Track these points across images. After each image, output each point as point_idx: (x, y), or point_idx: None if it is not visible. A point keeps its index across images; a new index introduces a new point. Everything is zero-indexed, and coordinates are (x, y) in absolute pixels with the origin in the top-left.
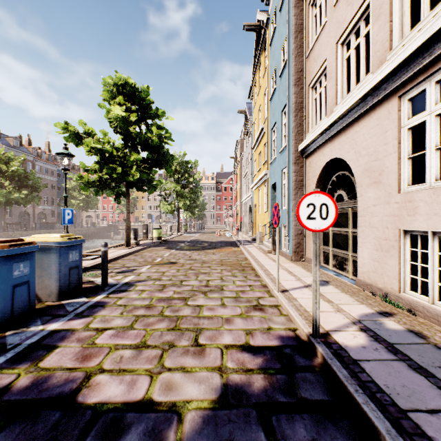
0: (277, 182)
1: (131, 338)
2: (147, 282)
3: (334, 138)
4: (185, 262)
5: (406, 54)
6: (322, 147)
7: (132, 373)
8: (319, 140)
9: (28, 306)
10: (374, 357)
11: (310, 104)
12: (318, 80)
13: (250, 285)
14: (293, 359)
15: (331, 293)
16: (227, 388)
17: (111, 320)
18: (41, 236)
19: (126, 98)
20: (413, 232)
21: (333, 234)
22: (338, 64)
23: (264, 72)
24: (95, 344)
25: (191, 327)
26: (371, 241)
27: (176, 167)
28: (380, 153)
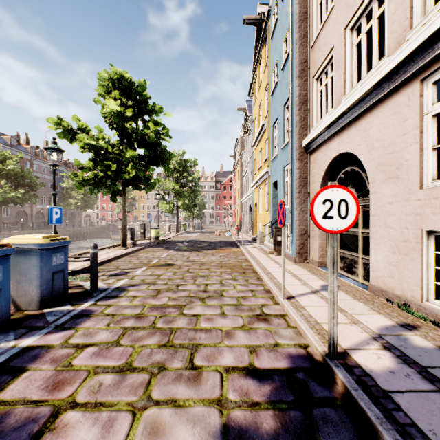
0: (279, 180)
1: (115, 358)
2: (141, 287)
3: (342, 131)
4: (183, 263)
5: (433, 28)
6: (329, 141)
7: (111, 409)
8: (325, 134)
9: (1, 317)
10: (408, 387)
11: (315, 96)
12: (324, 70)
13: (252, 290)
14: (307, 387)
15: (342, 300)
16: (228, 433)
17: (95, 334)
18: (21, 237)
19: (122, 93)
20: (438, 233)
21: (341, 235)
22: (347, 51)
23: (265, 66)
24: (71, 366)
25: (186, 343)
26: (387, 243)
27: (174, 166)
28: (398, 144)
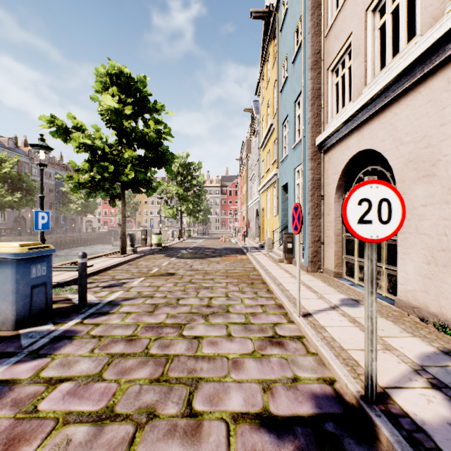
0: (289, 182)
1: (94, 399)
2: (136, 301)
3: (363, 125)
4: (185, 273)
5: None
6: (346, 138)
7: None
8: (342, 130)
9: None
10: None
11: (329, 90)
12: (340, 61)
13: (262, 305)
14: (342, 447)
15: None
16: None
17: (74, 363)
18: None
19: (120, 90)
20: None
21: (360, 242)
22: (368, 36)
23: (274, 61)
24: (36, 411)
25: (184, 377)
26: (419, 252)
27: (178, 169)
28: (434, 137)
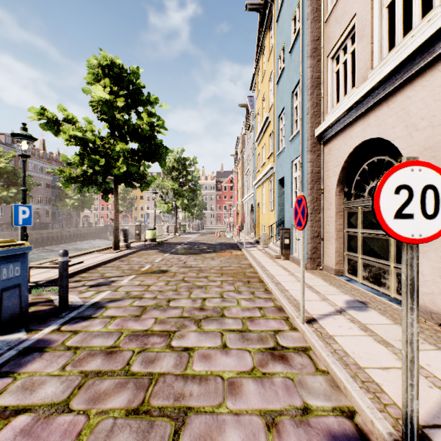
0: (286, 176)
1: None
2: (123, 303)
3: (369, 112)
4: (178, 270)
5: None
6: (349, 127)
7: None
8: (345, 119)
9: None
10: None
11: (330, 78)
12: (341, 46)
13: (260, 308)
14: None
15: (379, 325)
16: None
17: (38, 386)
18: None
19: (113, 81)
20: None
21: (364, 238)
22: (375, 15)
23: (270, 53)
24: None
25: (170, 406)
26: (439, 250)
27: (173, 164)
28: None
